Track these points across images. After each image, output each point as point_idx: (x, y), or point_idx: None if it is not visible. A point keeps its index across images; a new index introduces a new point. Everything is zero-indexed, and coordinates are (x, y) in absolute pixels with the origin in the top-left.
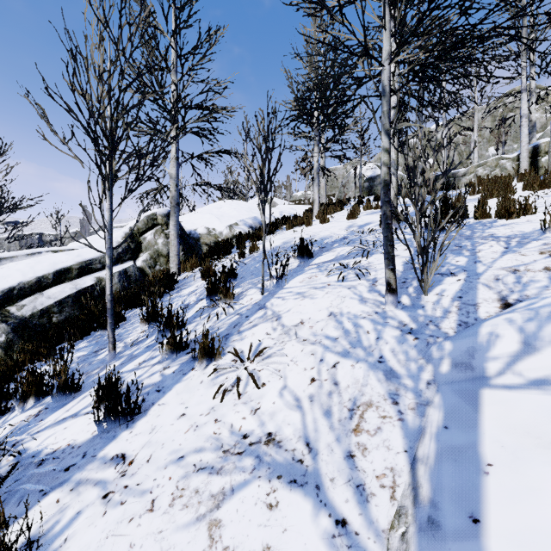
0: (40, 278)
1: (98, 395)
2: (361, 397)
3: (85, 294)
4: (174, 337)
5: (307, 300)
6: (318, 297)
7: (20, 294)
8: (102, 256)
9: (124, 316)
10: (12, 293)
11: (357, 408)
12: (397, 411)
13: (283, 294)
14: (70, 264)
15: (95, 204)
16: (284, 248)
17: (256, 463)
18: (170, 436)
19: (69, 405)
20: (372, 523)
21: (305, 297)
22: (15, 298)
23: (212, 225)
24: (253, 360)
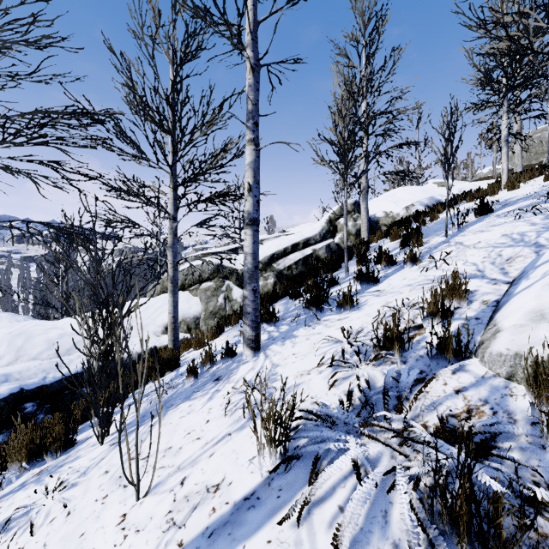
0: (285, 248)
1: (360, 271)
2: (515, 255)
3: (308, 259)
4: (388, 256)
5: (484, 232)
6: (494, 230)
7: (277, 257)
8: (314, 235)
9: (340, 265)
10: (274, 256)
11: (511, 258)
12: (536, 255)
13: (464, 234)
14: (298, 241)
15: (341, 189)
16: (464, 212)
17: (450, 279)
18: (400, 283)
19: (336, 287)
20: (508, 277)
21: (482, 232)
22: (275, 259)
23: (389, 209)
24: (443, 258)
